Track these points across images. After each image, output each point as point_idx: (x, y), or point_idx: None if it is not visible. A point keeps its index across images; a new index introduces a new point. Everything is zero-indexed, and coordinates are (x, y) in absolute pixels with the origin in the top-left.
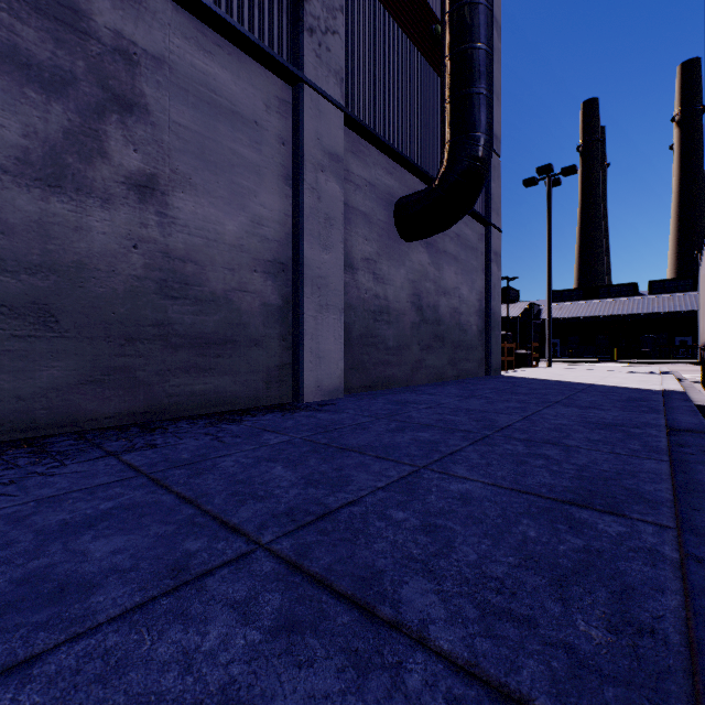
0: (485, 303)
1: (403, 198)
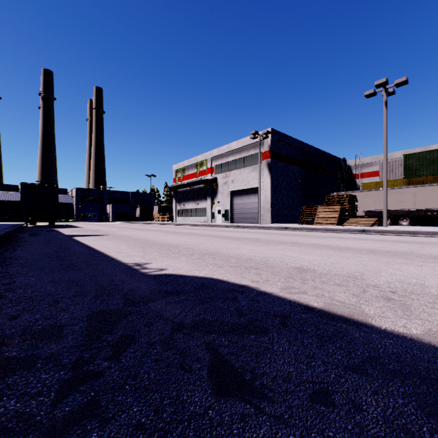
0: None
1: None
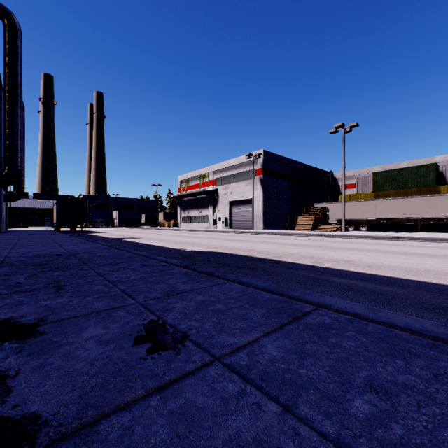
0: (6, 212)
1: (5, 195)
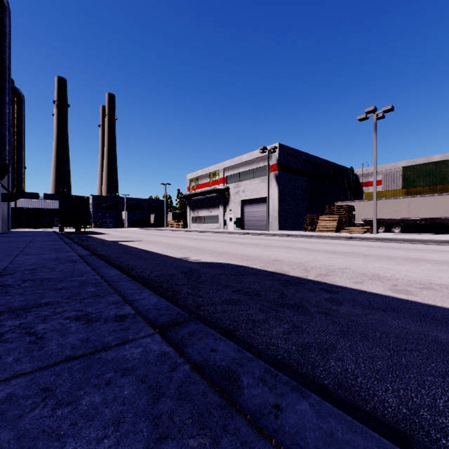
0: (8, 212)
1: (4, 194)
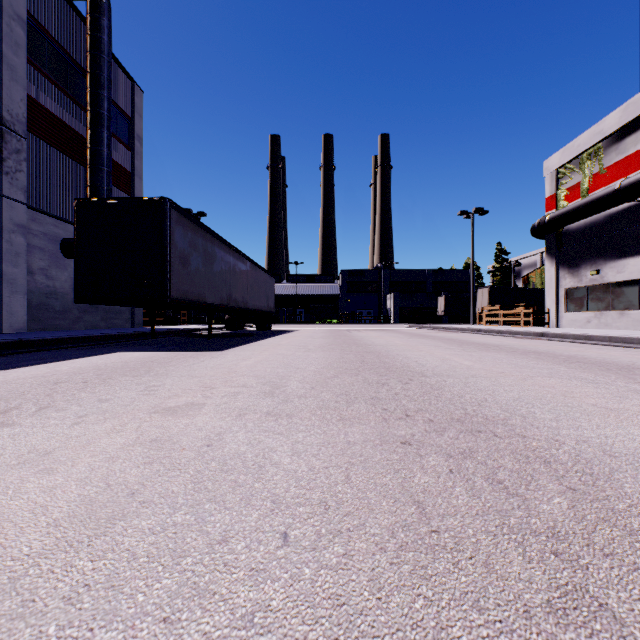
0: None
1: (66, 239)
